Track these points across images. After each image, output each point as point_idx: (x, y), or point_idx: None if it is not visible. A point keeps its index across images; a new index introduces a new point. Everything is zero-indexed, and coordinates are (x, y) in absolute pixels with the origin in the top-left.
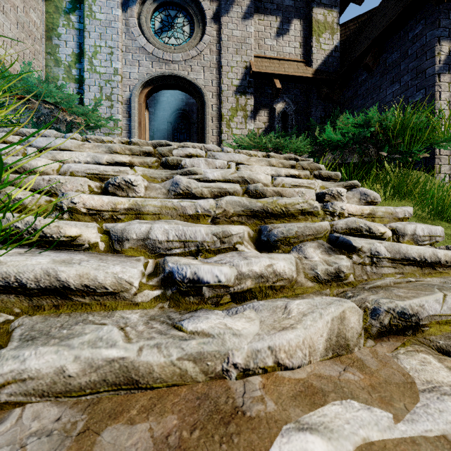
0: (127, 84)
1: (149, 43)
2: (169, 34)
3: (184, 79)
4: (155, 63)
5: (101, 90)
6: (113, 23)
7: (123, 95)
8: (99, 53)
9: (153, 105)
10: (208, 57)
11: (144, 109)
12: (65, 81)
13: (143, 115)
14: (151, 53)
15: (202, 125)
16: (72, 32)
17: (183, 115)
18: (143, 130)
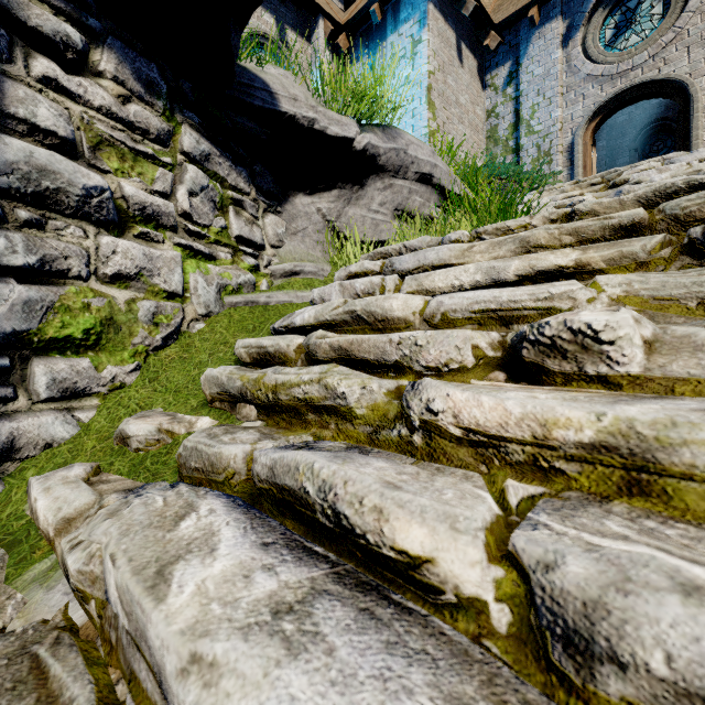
0: (568, 128)
1: (596, 65)
2: (627, 34)
3: (651, 82)
4: (605, 84)
5: (539, 149)
6: (552, 70)
7: (563, 143)
8: (536, 111)
9: (603, 136)
10: (698, 27)
11: (590, 148)
12: (502, 157)
13: (588, 156)
14: (599, 76)
15: (685, 132)
16: (509, 105)
17: (661, 129)
18: (588, 173)
